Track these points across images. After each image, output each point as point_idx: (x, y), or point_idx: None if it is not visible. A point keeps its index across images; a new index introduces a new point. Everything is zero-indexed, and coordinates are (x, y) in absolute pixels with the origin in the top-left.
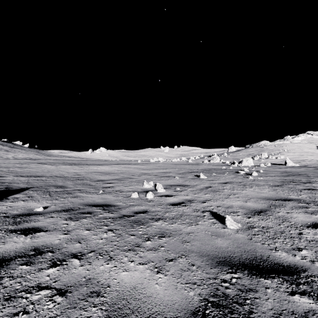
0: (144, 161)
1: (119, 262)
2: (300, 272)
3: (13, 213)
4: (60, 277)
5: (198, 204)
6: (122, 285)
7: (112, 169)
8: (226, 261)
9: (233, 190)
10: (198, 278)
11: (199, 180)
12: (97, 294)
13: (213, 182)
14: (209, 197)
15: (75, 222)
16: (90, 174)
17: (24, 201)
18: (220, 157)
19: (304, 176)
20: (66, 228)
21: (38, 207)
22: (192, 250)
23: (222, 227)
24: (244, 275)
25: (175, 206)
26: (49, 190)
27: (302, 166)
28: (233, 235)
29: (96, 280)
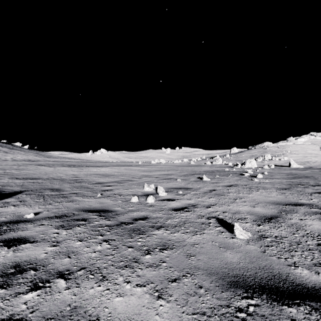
0: (145, 162)
1: (112, 283)
2: None
3: (0, 220)
4: (39, 305)
5: (202, 210)
6: (114, 317)
7: (111, 171)
8: (239, 281)
9: (238, 194)
10: (208, 306)
11: (202, 183)
12: None
13: (217, 184)
14: (214, 201)
15: (67, 231)
16: (89, 176)
17: (15, 206)
18: (222, 159)
19: (311, 178)
20: (56, 238)
21: (28, 213)
22: (198, 267)
23: (230, 236)
24: (262, 300)
25: (178, 212)
26: (44, 194)
27: (307, 167)
28: (244, 247)
29: (83, 309)
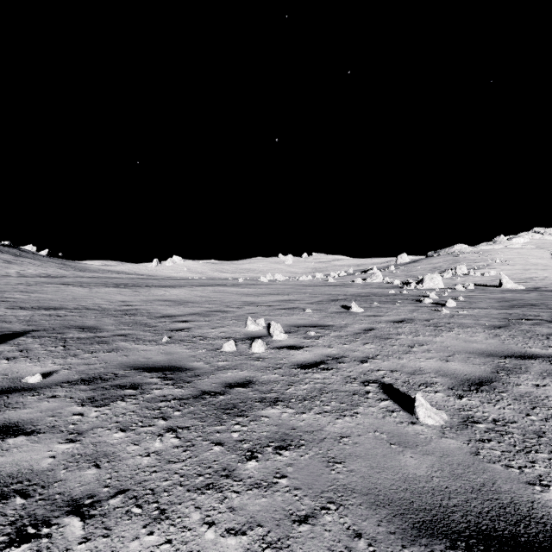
0: (249, 279)
1: (178, 526)
2: None
3: None
4: None
5: (353, 367)
6: None
7: (190, 295)
8: (435, 520)
9: (417, 336)
10: None
11: (350, 316)
12: None
13: (377, 319)
14: (373, 349)
15: (99, 410)
16: (149, 303)
17: (9, 360)
18: (383, 273)
19: (542, 308)
20: (76, 425)
21: (32, 373)
22: (351, 487)
23: (408, 420)
24: None
25: (308, 371)
26: (66, 336)
27: (531, 288)
28: (437, 443)
29: None
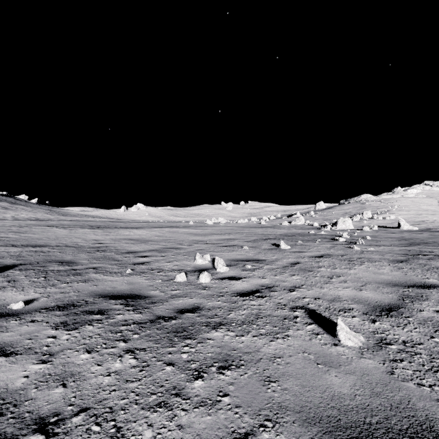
0: (198, 222)
1: None
2: None
3: None
4: None
5: (283, 295)
6: None
7: (150, 235)
8: (361, 437)
9: (334, 269)
10: None
11: (279, 252)
12: None
13: (301, 254)
14: (299, 280)
15: (70, 333)
16: (117, 242)
17: None
18: (304, 217)
19: (434, 246)
20: (49, 347)
21: (17, 301)
22: (285, 405)
23: (331, 342)
24: None
25: (246, 298)
26: (47, 269)
27: (423, 229)
28: (357, 363)
29: None
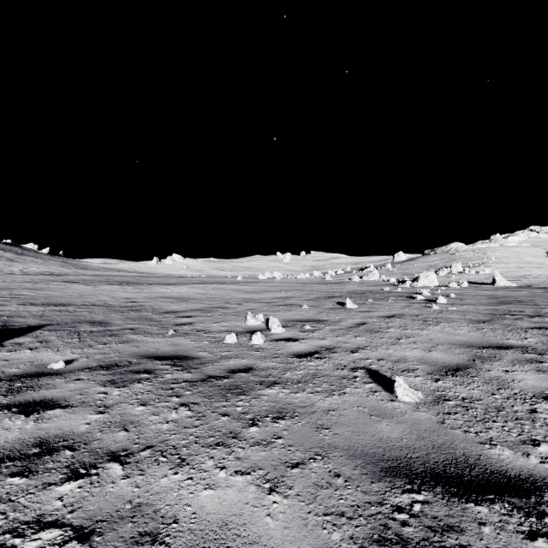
0: (248, 277)
1: (197, 469)
2: (541, 490)
3: (9, 372)
4: (83, 501)
5: (344, 356)
6: (201, 519)
7: (191, 292)
8: (399, 466)
9: (405, 330)
10: (349, 504)
11: (344, 312)
12: (152, 538)
13: (370, 314)
14: (364, 341)
15: (120, 390)
16: (153, 300)
17: (32, 350)
18: (380, 271)
19: (528, 304)
20: (103, 401)
21: (55, 361)
22: (334, 445)
23: (388, 398)
24: (435, 495)
25: (303, 360)
26: (79, 330)
27: (523, 286)
28: (410, 415)
29: (151, 508)
